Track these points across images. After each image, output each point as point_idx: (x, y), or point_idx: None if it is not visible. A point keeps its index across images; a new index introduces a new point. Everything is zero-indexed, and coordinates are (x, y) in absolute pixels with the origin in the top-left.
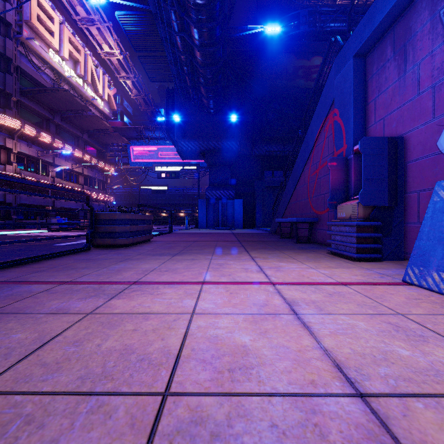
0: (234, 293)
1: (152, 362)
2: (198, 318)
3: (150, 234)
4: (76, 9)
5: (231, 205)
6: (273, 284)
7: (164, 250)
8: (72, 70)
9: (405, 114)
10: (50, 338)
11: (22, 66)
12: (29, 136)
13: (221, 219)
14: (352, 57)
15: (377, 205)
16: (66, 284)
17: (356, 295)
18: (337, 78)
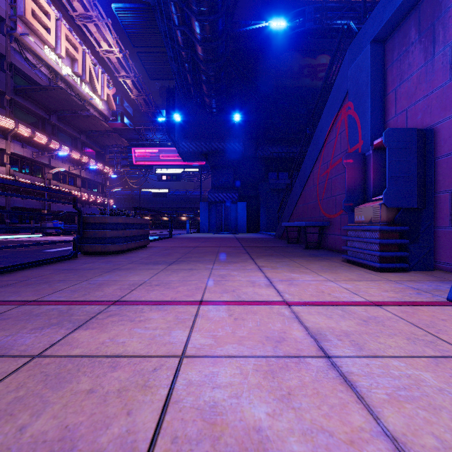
0: (239, 318)
1: None
2: (188, 364)
3: (146, 240)
4: (73, 5)
5: (234, 208)
6: (288, 304)
7: (160, 257)
8: (69, 68)
9: (433, 103)
10: None
11: (16, 63)
12: (23, 136)
13: (224, 223)
14: (369, 42)
15: (403, 206)
16: (28, 305)
17: (398, 321)
18: (351, 67)
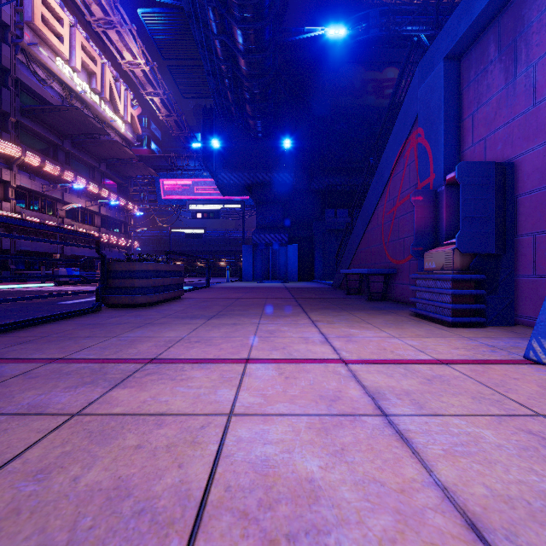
0: (290, 377)
1: (157, 518)
2: (237, 422)
3: (180, 290)
4: (91, 8)
5: (284, 252)
6: (345, 362)
7: (198, 310)
8: (86, 84)
9: (515, 131)
10: (0, 465)
11: (23, 78)
12: (31, 166)
13: (271, 270)
14: (442, 59)
15: (479, 251)
16: (55, 363)
17: (465, 380)
18: (422, 87)
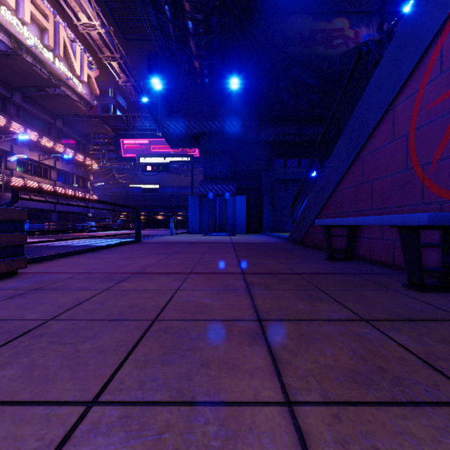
0: None
1: None
2: None
3: (5, 259)
4: None
5: (231, 203)
6: None
7: None
8: (37, 39)
9: None
10: None
11: None
12: None
13: (219, 221)
14: None
15: None
16: None
17: None
18: None
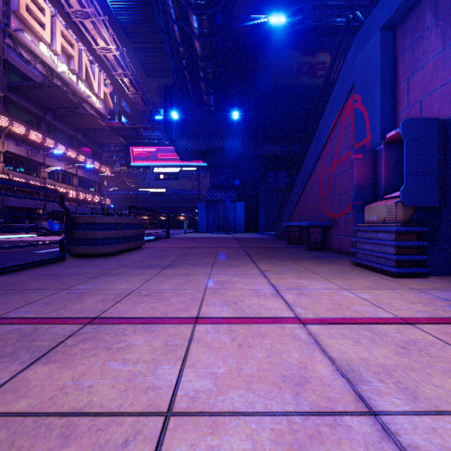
0: (244, 344)
1: None
2: (176, 431)
3: (141, 240)
4: (69, 1)
5: (232, 207)
6: (302, 321)
7: (154, 260)
8: (65, 65)
9: None
10: None
11: (10, 59)
12: (18, 134)
13: (222, 223)
14: (378, 30)
15: (423, 205)
16: None
17: (446, 349)
18: (358, 58)
